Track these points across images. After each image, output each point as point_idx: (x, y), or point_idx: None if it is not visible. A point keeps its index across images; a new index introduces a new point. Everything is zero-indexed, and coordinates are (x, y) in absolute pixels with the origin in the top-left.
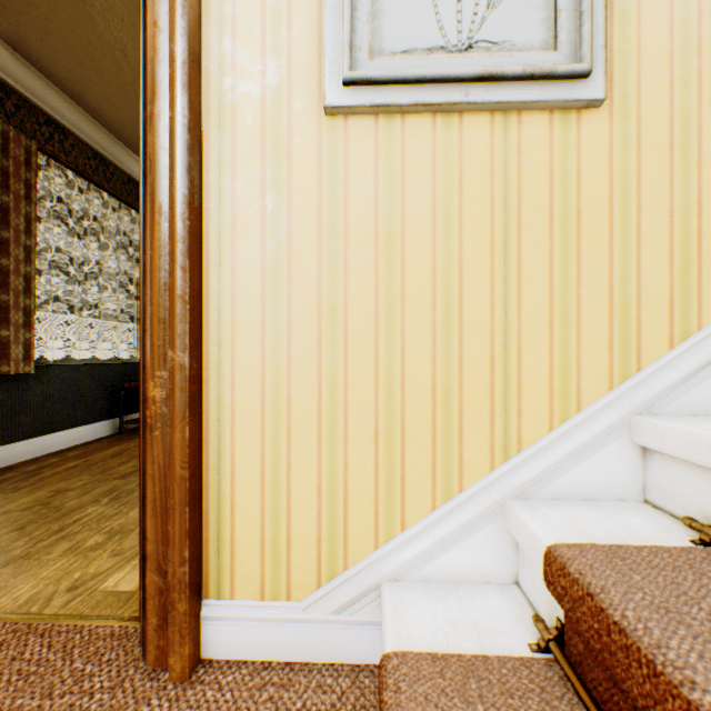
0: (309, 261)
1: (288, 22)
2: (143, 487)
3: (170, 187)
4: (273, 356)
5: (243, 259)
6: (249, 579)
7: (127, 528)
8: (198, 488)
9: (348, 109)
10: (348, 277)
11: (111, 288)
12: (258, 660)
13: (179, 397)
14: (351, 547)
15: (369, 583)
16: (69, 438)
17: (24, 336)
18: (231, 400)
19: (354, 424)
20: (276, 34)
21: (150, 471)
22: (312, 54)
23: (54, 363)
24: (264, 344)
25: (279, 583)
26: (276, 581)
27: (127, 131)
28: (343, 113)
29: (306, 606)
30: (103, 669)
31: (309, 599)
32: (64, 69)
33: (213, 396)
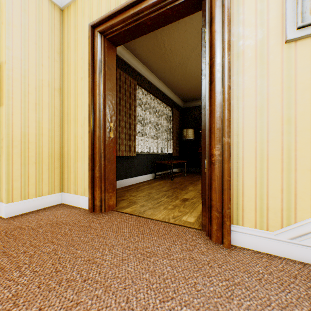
0: (276, 102)
1: (266, 13)
2: (209, 183)
3: (223, 83)
4: (260, 139)
5: (247, 104)
6: (249, 220)
7: (177, 205)
8: (230, 185)
9: (297, 38)
10: (296, 105)
11: (151, 128)
12: (253, 250)
13: (226, 153)
14: (298, 214)
15: (308, 230)
16: (142, 178)
17: (133, 144)
18: (242, 155)
19: (299, 165)
20: (261, 19)
21: (213, 178)
22: (278, 22)
23: (138, 153)
24: (256, 135)
25: (262, 223)
26: (261, 222)
27: (157, 71)
28: (294, 40)
29: (275, 234)
30: (198, 239)
31: (276, 231)
32: (144, 55)
33: (234, 154)
